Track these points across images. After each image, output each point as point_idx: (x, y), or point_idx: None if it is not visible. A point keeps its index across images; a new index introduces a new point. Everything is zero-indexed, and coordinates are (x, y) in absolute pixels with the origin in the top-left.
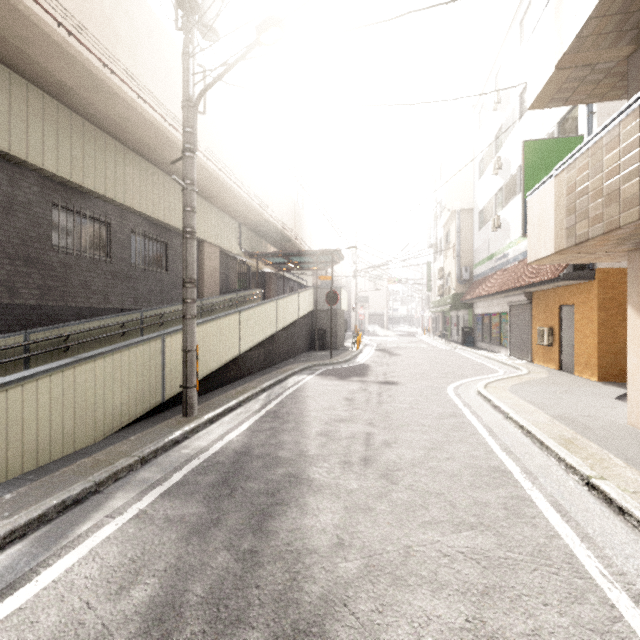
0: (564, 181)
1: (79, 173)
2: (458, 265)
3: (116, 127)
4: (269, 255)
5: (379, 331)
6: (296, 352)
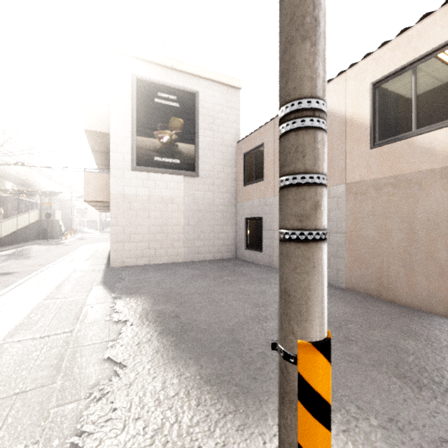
0: None
1: None
2: None
3: None
4: (9, 190)
5: (94, 231)
6: (28, 240)
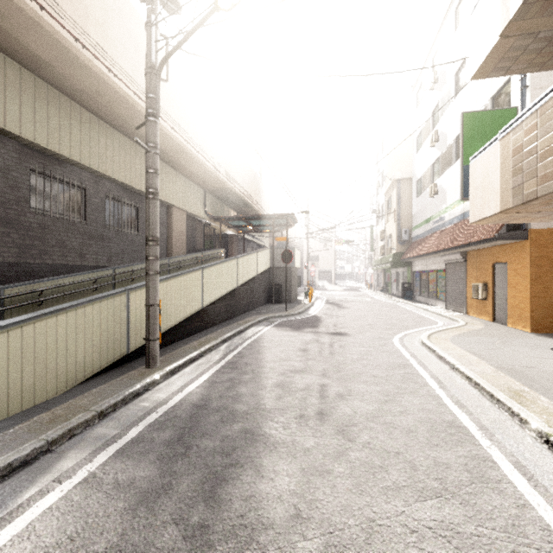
0: (510, 143)
1: (55, 141)
2: (398, 228)
3: (90, 100)
4: (231, 219)
5: (328, 286)
6: (255, 305)
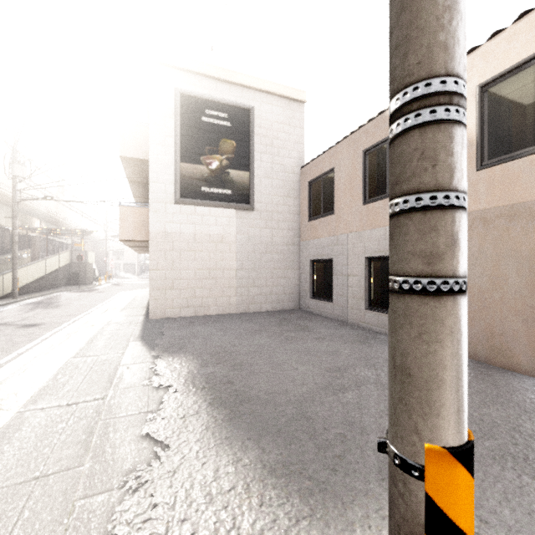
0: None
1: None
2: None
3: None
4: (37, 229)
5: (132, 276)
6: (58, 286)
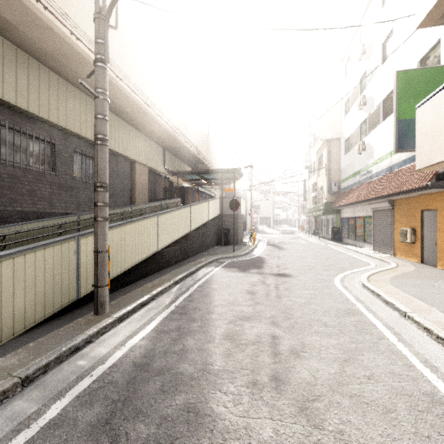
0: None
1: (24, 100)
2: (329, 180)
3: (56, 63)
4: (186, 173)
5: (267, 230)
6: (206, 247)
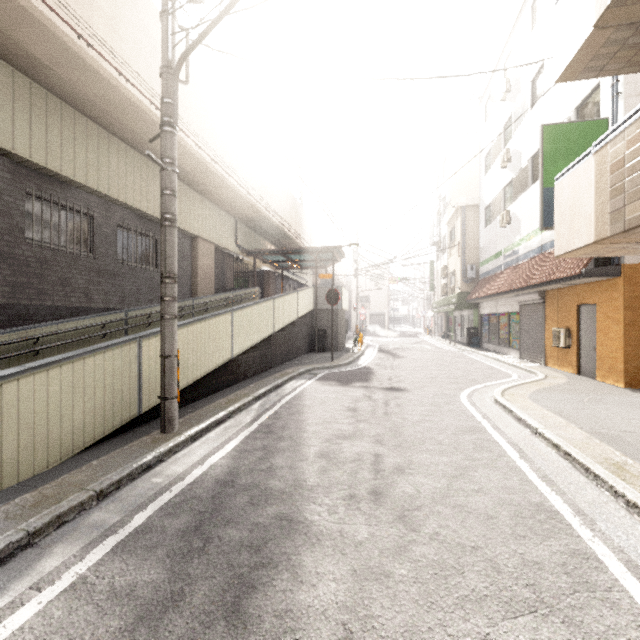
0: (607, 157)
1: (56, 159)
2: (463, 263)
3: (98, 110)
4: (267, 252)
5: (380, 331)
6: (295, 354)
